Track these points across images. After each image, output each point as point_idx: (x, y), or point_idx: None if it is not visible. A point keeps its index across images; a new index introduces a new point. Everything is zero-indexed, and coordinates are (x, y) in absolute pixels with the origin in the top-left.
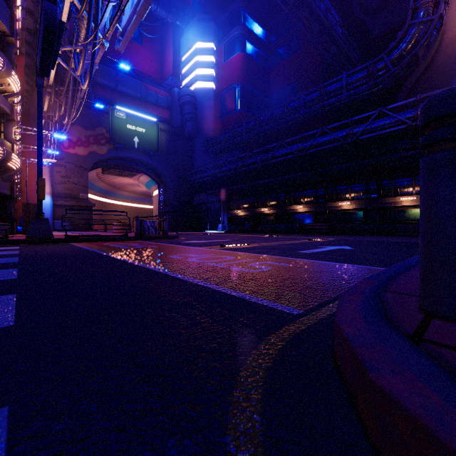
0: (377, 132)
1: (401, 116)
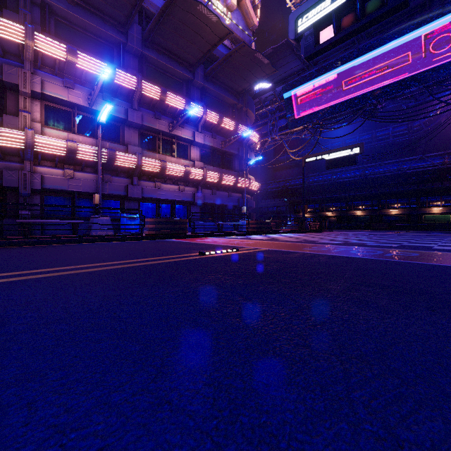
0: (418, 169)
1: (434, 161)
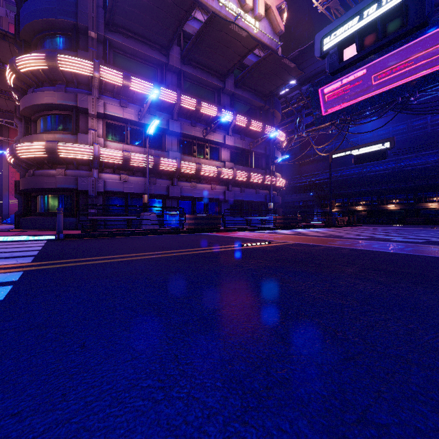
0: None
1: None
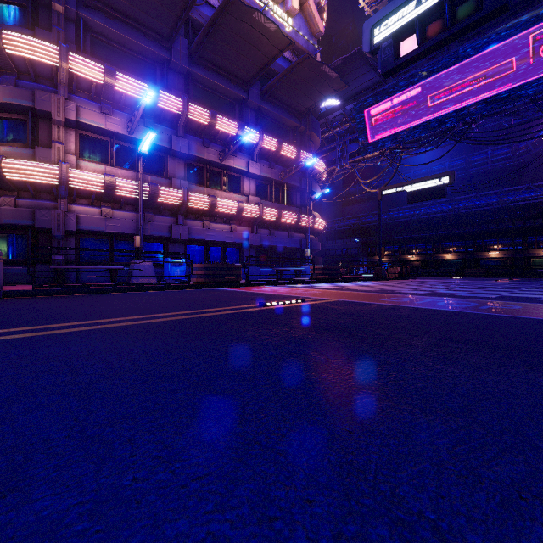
0: (525, 202)
1: None
